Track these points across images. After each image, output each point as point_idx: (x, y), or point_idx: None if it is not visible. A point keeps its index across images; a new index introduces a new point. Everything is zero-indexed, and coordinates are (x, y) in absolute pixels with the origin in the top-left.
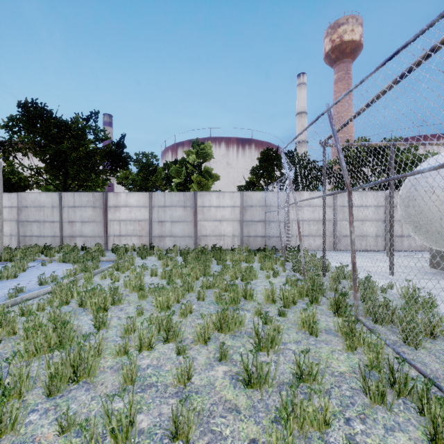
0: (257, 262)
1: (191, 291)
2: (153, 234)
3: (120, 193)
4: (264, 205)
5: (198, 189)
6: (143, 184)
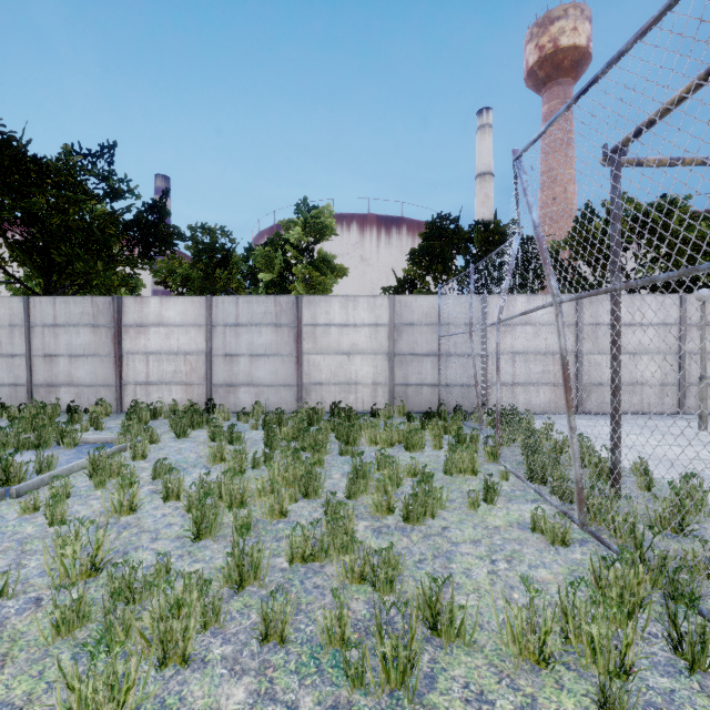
0: (431, 447)
1: (253, 581)
2: (214, 381)
3: (147, 299)
4: (437, 323)
5: (305, 293)
6: (205, 285)
